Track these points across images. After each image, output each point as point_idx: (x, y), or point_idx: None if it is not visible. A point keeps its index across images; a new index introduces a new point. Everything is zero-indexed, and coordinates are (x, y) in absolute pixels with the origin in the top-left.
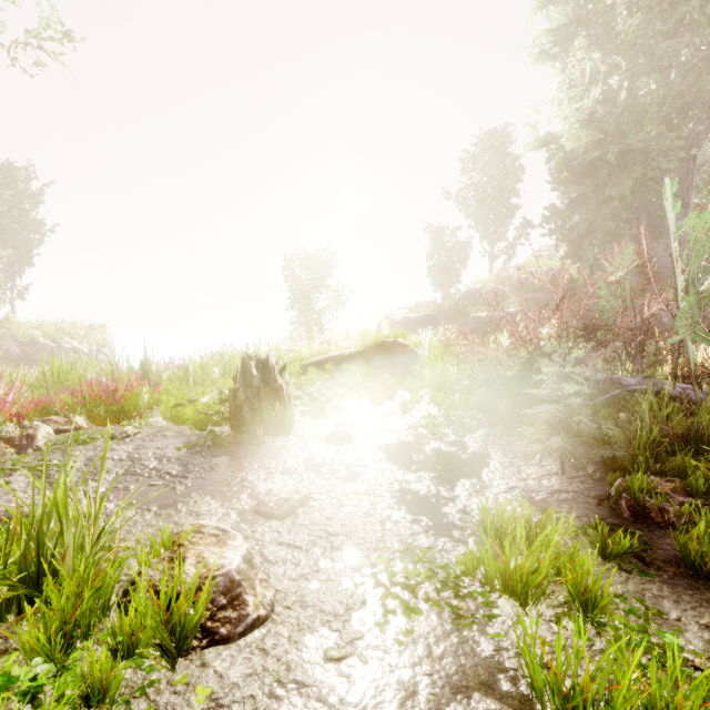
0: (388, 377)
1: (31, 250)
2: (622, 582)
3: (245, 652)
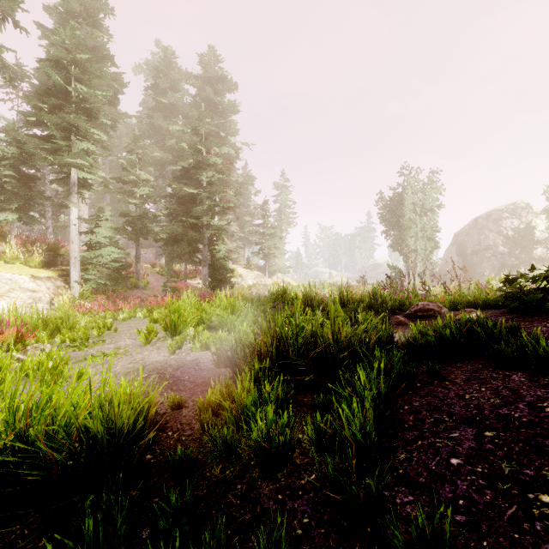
0: None
1: None
2: None
3: None
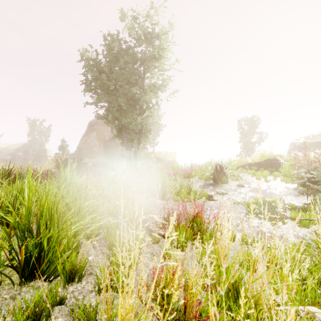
0: (267, 171)
1: (158, 131)
2: (287, 211)
3: (213, 202)
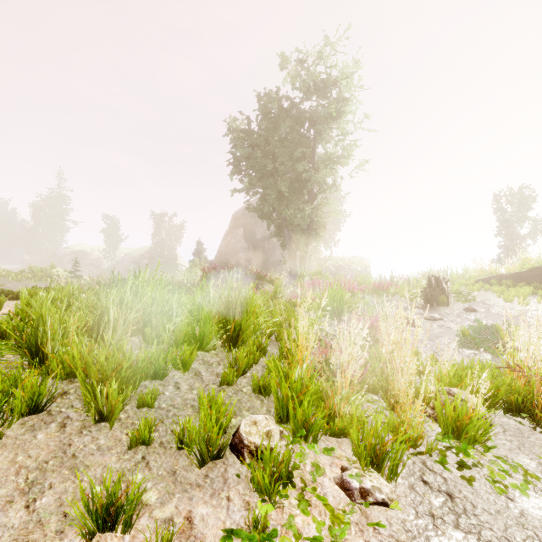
0: (529, 288)
1: (338, 223)
2: None
3: (413, 328)
